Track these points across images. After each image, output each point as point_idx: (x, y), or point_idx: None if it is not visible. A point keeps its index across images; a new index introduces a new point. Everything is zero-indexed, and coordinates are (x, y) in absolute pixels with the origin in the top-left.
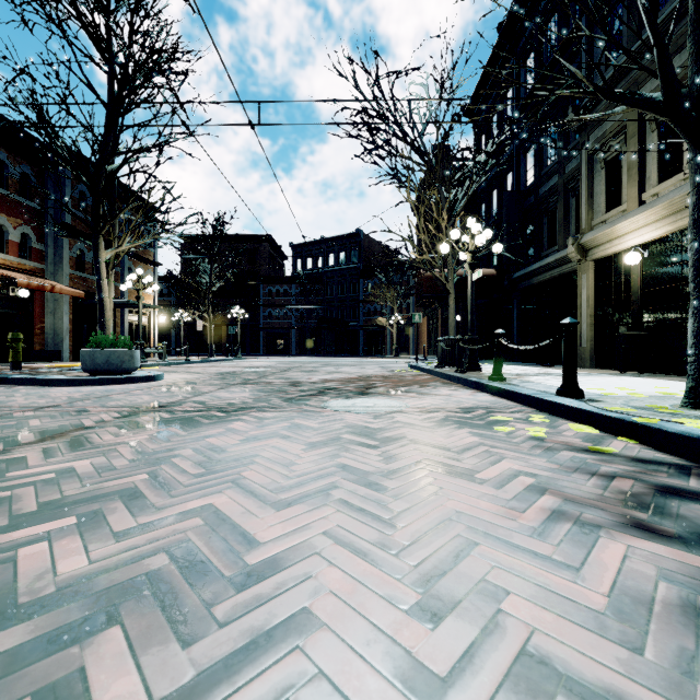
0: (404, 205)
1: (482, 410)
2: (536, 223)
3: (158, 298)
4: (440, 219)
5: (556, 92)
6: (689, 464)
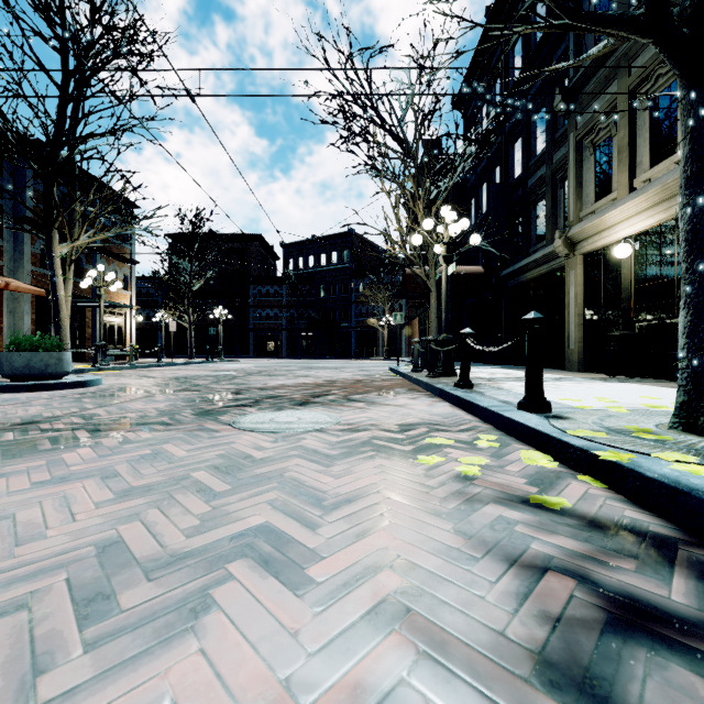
0: (386, 198)
1: (425, 428)
2: (524, 217)
3: (144, 298)
4: (417, 210)
5: (516, 29)
6: (675, 534)
